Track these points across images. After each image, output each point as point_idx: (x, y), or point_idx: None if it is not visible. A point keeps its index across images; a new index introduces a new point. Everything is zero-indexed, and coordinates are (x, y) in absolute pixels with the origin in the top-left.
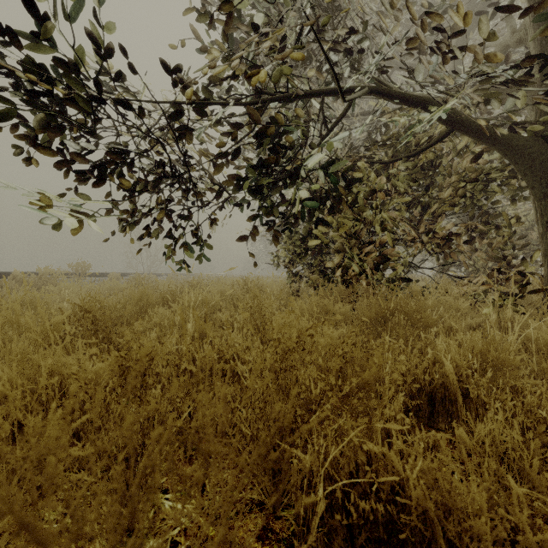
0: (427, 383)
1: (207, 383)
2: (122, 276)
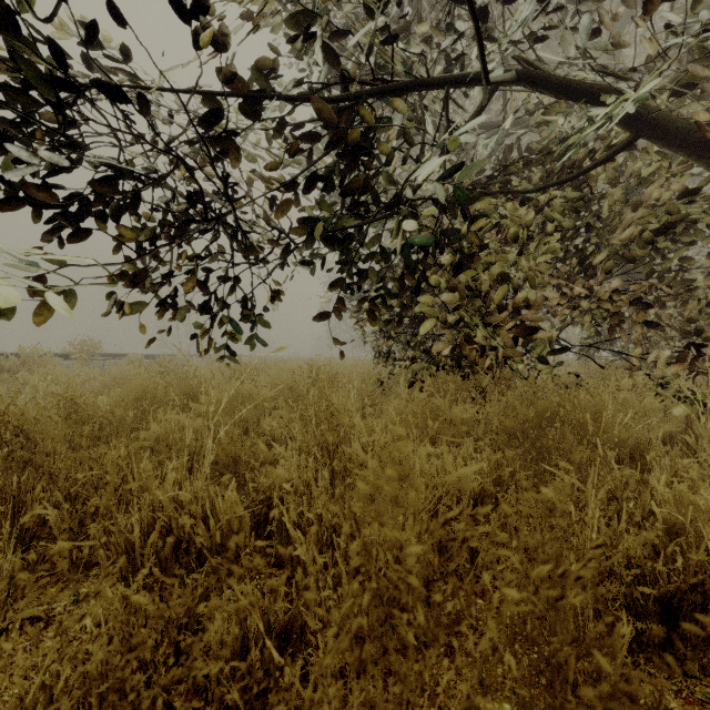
0: (660, 577)
1: (170, 659)
2: (148, 358)
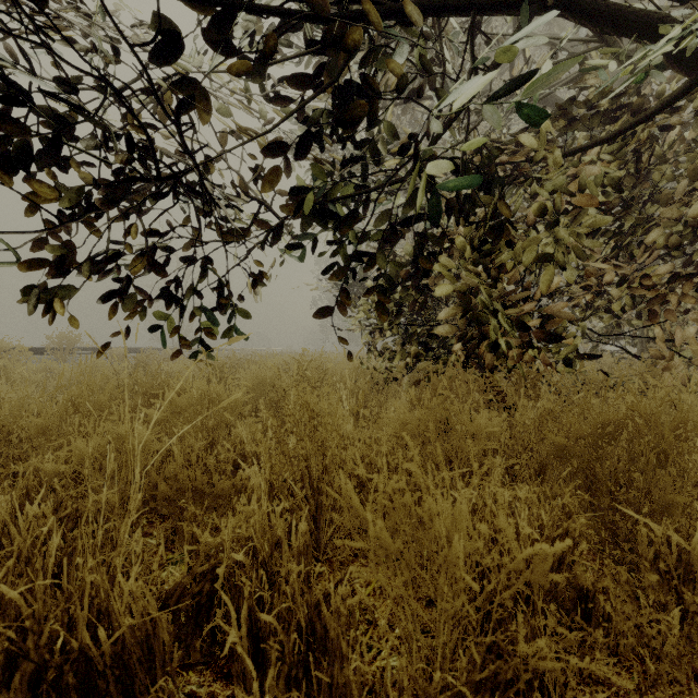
0: None
1: None
2: (136, 352)
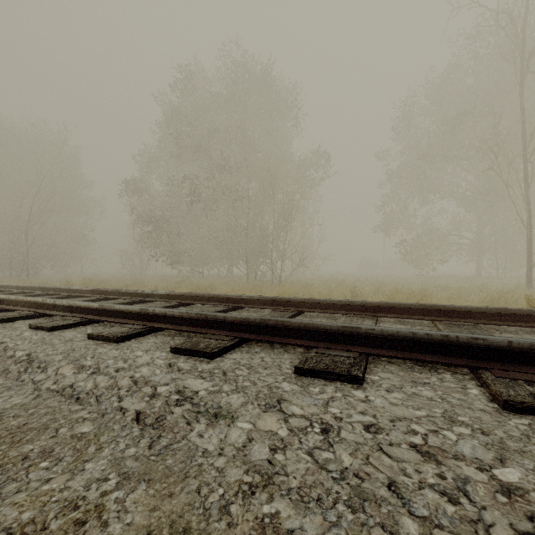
0: None
1: None
2: None
